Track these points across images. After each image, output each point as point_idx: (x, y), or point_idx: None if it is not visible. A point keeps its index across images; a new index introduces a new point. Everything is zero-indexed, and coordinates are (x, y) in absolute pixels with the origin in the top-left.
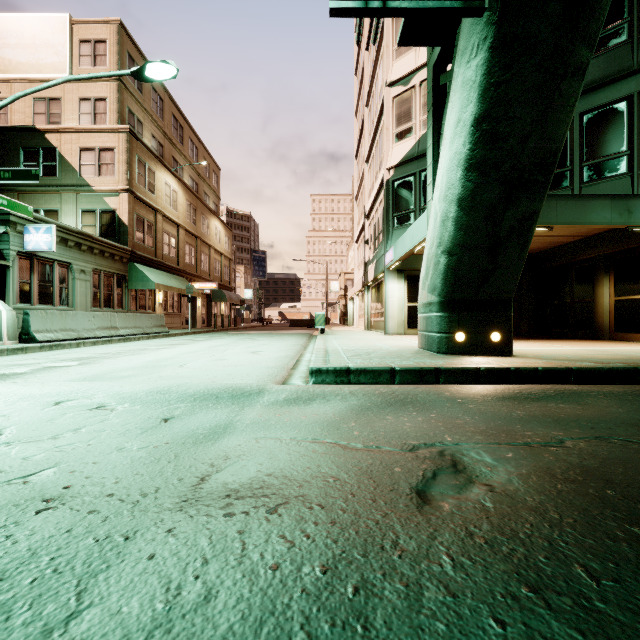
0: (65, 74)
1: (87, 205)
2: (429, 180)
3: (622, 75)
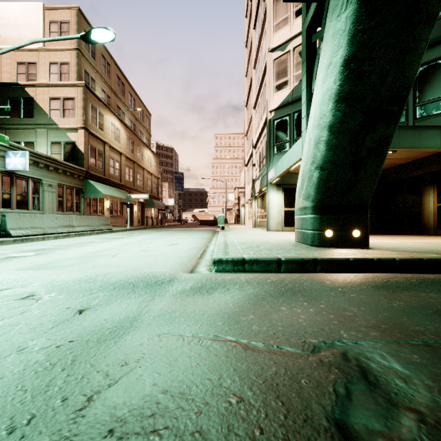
0: (39, 45)
1: (55, 138)
2: (303, 115)
3: None
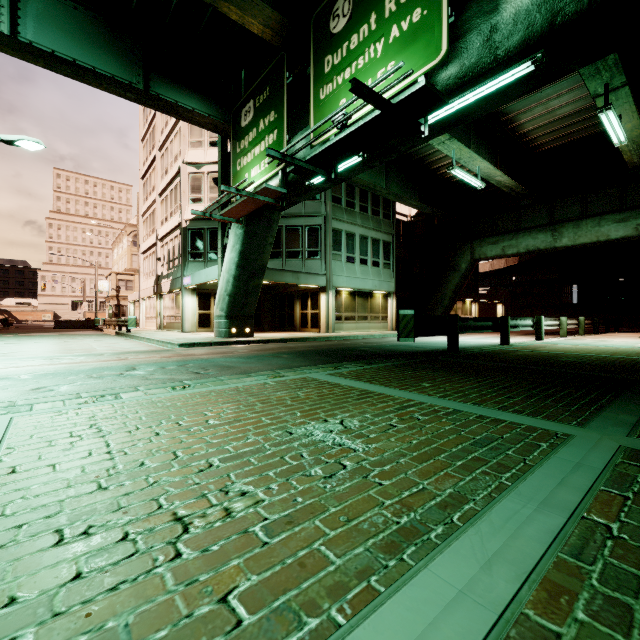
0: None
1: None
2: (219, 255)
3: (299, 216)
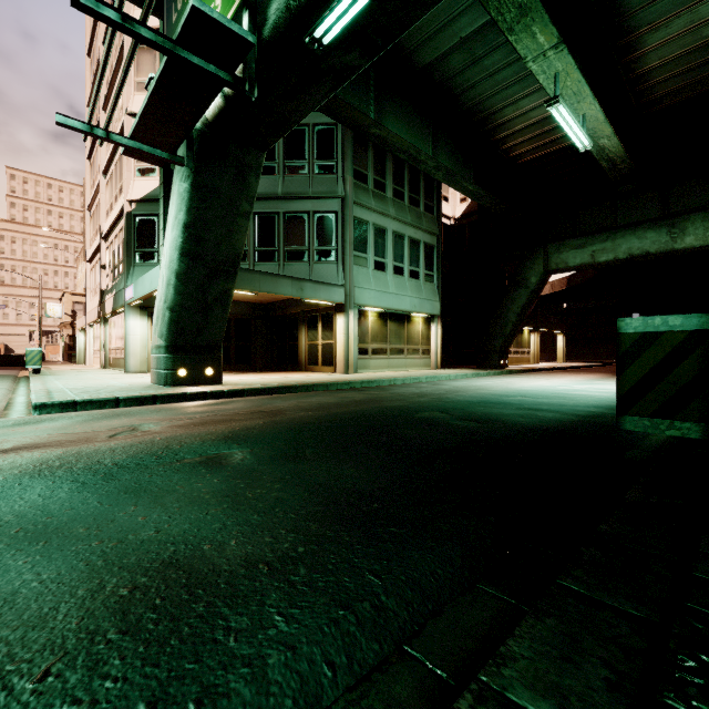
0: None
1: None
2: (162, 242)
3: (305, 197)
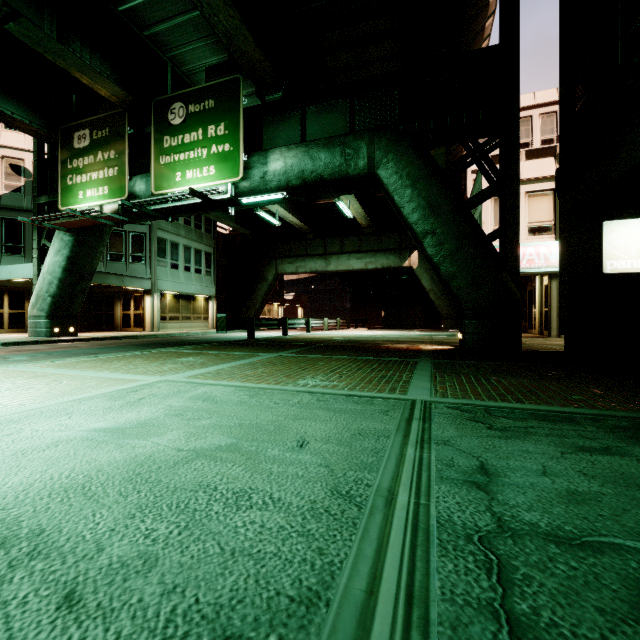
0: None
1: None
2: (35, 255)
3: None
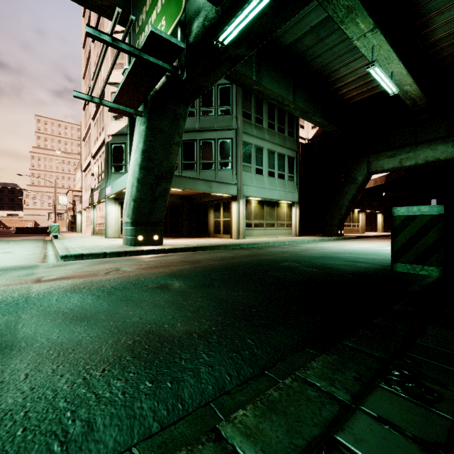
0: None
1: None
2: (128, 161)
3: (212, 129)
